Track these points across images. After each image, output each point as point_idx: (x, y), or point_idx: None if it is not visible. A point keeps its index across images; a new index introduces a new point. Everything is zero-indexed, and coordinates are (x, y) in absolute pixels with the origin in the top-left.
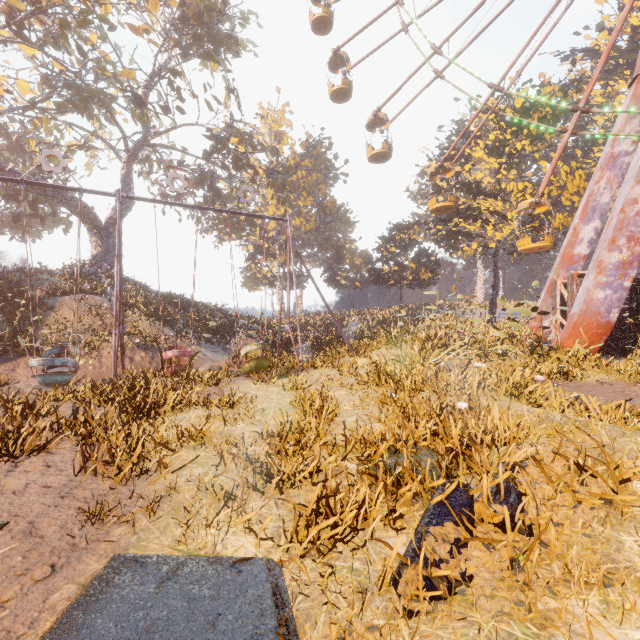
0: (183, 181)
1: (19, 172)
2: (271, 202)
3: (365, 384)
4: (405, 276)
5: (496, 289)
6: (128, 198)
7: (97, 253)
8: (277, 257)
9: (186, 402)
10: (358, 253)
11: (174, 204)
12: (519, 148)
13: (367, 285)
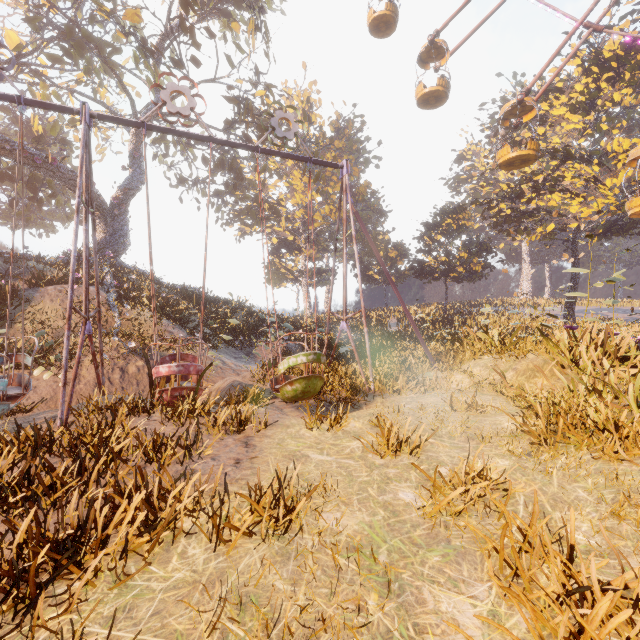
0: (188, 97)
1: (0, 135)
2: (297, 189)
3: (546, 444)
4: (453, 268)
5: (576, 280)
6: (100, 118)
7: (100, 239)
8: (303, 250)
9: (162, 527)
10: (393, 244)
11: (174, 132)
12: (617, 99)
13: (402, 280)
